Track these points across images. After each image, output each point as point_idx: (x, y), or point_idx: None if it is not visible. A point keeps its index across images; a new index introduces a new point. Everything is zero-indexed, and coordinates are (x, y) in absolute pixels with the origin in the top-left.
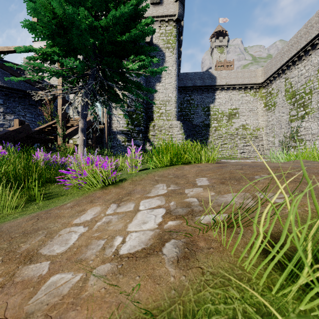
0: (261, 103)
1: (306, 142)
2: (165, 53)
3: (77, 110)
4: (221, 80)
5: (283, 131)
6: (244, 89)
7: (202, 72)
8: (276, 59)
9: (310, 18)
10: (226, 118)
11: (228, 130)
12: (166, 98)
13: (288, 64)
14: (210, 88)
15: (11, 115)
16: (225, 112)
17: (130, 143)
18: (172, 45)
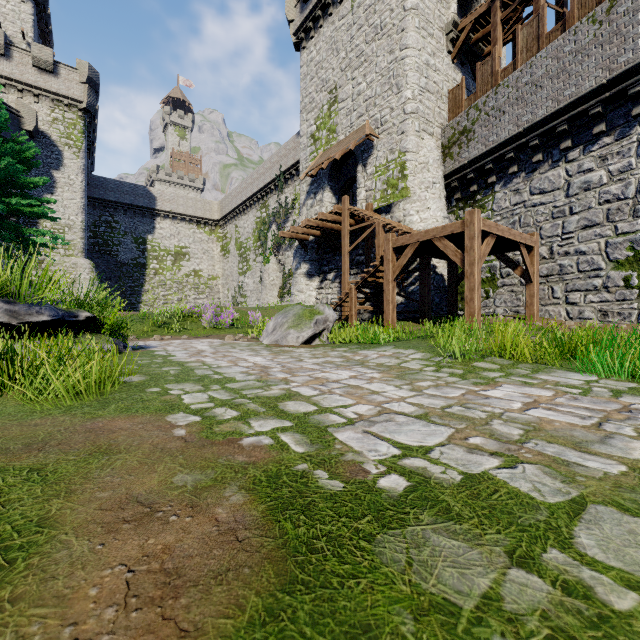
0: (219, 246)
1: (248, 298)
2: (63, 151)
3: None
4: (163, 204)
5: (235, 284)
6: (198, 223)
7: (134, 184)
8: (229, 199)
9: (248, 176)
10: (171, 259)
11: (175, 275)
12: (66, 222)
13: (237, 211)
14: (147, 211)
15: None
16: (170, 250)
17: None
18: (76, 143)
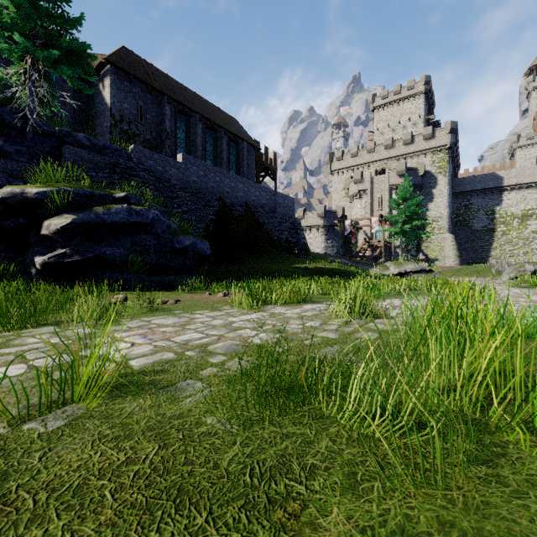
0: None
1: None
2: (437, 177)
3: (365, 233)
4: (509, 181)
5: None
6: None
7: (484, 174)
8: None
9: None
10: (517, 221)
11: (521, 233)
12: (438, 215)
13: None
14: (495, 190)
15: (329, 240)
16: (515, 214)
17: (406, 254)
18: (444, 169)
